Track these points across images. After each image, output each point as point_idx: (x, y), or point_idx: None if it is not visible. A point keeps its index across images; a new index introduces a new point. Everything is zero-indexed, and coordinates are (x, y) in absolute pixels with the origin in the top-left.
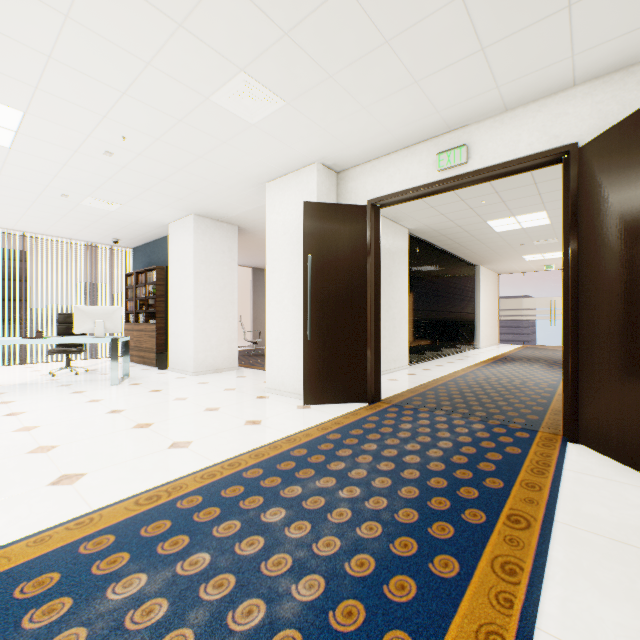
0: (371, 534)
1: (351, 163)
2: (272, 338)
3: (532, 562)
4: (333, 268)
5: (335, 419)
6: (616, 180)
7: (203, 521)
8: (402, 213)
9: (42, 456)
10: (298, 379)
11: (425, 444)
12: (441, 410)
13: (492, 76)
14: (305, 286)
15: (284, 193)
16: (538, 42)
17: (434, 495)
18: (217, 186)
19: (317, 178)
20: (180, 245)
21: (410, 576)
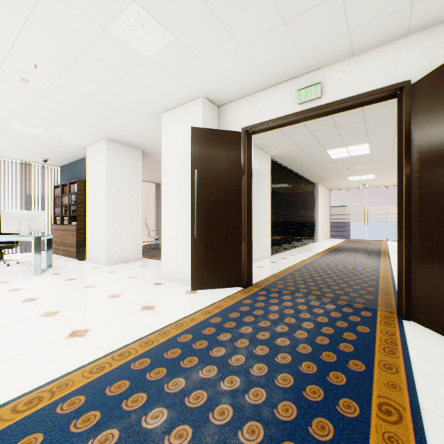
0: (253, 440)
1: (229, 98)
2: (167, 236)
3: None
4: (215, 181)
5: (216, 303)
6: None
7: (79, 432)
8: (266, 142)
9: None
10: (187, 269)
11: (292, 325)
12: (299, 292)
13: (346, 21)
14: (192, 195)
15: (176, 121)
16: None
17: (308, 383)
18: (122, 115)
19: (202, 109)
20: (95, 163)
21: None
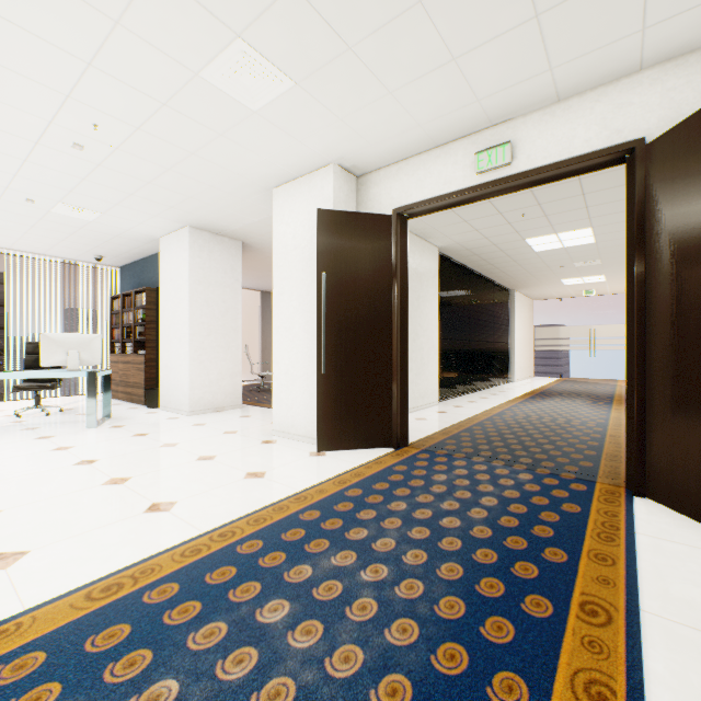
0: (405, 639)
1: (374, 165)
2: (280, 371)
3: (625, 680)
4: (352, 288)
5: (355, 469)
6: (696, 180)
7: (176, 624)
8: (431, 228)
9: None
10: (311, 420)
11: (465, 501)
12: (480, 456)
13: (545, 54)
14: (319, 310)
15: (295, 200)
16: (604, 8)
17: (483, 575)
18: (215, 191)
19: (333, 182)
20: (173, 262)
21: None
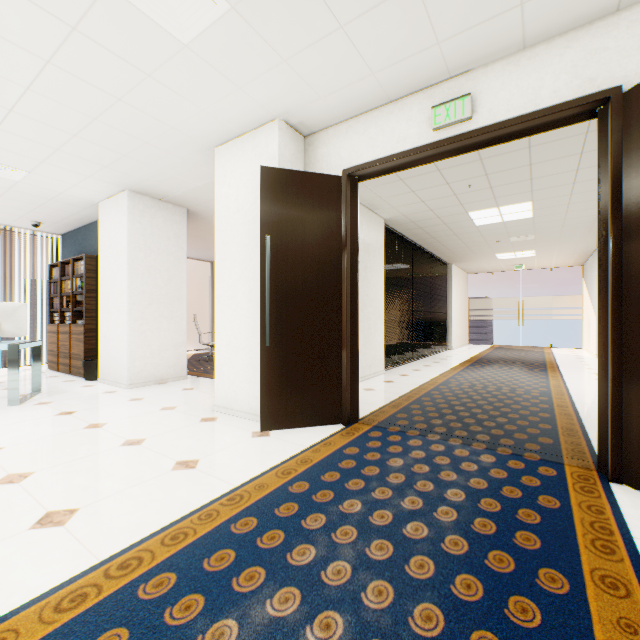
0: None
1: (322, 122)
2: (222, 343)
3: None
4: (299, 254)
5: (301, 454)
6: None
7: None
8: (379, 198)
9: None
10: (255, 395)
11: (429, 497)
12: (435, 433)
13: None
14: (263, 276)
15: (237, 159)
16: None
17: (471, 625)
18: (151, 149)
19: (279, 139)
20: (112, 228)
21: None
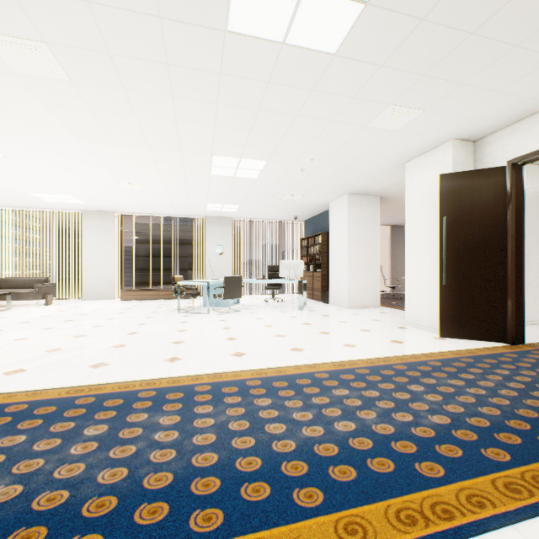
0: (489, 412)
1: (488, 131)
2: (410, 283)
3: None
4: (468, 225)
5: (469, 350)
6: None
7: (371, 380)
8: None
9: (281, 338)
10: (434, 316)
11: None
12: None
13: None
14: (440, 242)
15: (421, 169)
16: None
17: None
18: (366, 173)
19: (452, 152)
20: (337, 216)
21: (517, 436)
